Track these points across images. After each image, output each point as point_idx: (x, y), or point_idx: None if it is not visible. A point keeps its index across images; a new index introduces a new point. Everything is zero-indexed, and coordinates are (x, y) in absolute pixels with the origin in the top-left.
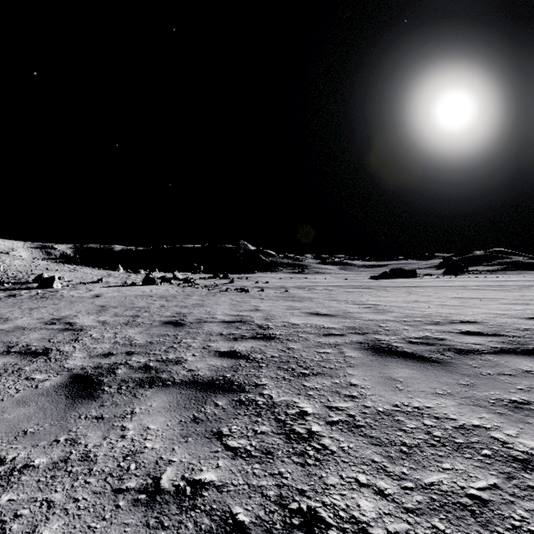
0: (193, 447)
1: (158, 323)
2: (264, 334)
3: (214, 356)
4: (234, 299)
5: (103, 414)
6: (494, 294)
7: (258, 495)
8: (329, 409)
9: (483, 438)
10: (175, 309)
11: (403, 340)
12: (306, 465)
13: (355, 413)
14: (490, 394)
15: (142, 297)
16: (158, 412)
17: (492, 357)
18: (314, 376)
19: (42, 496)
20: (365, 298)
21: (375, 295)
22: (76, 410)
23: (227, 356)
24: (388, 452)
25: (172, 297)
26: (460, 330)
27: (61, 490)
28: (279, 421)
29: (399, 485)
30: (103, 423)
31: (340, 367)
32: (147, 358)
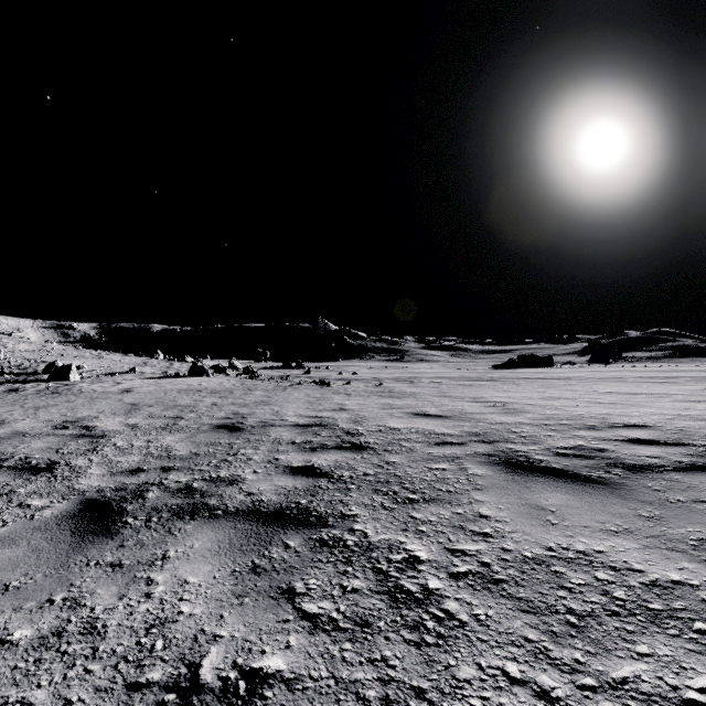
0: (252, 613)
1: (208, 427)
2: (353, 442)
3: (284, 474)
4: (310, 395)
5: (121, 559)
6: (663, 388)
7: (351, 697)
8: (451, 553)
9: (691, 602)
10: (231, 408)
11: (548, 452)
12: (424, 646)
13: (491, 560)
14: (687, 531)
15: (187, 392)
16: (202, 557)
17: (680, 476)
18: (427, 503)
19: (16, 695)
20: (487, 393)
21: (501, 390)
22: (84, 552)
23: (301, 474)
24: (548, 625)
25: (227, 392)
26: (627, 438)
27: (47, 684)
28: (379, 573)
29: (572, 682)
30: (121, 573)
31: (462, 490)
32: (190, 476)
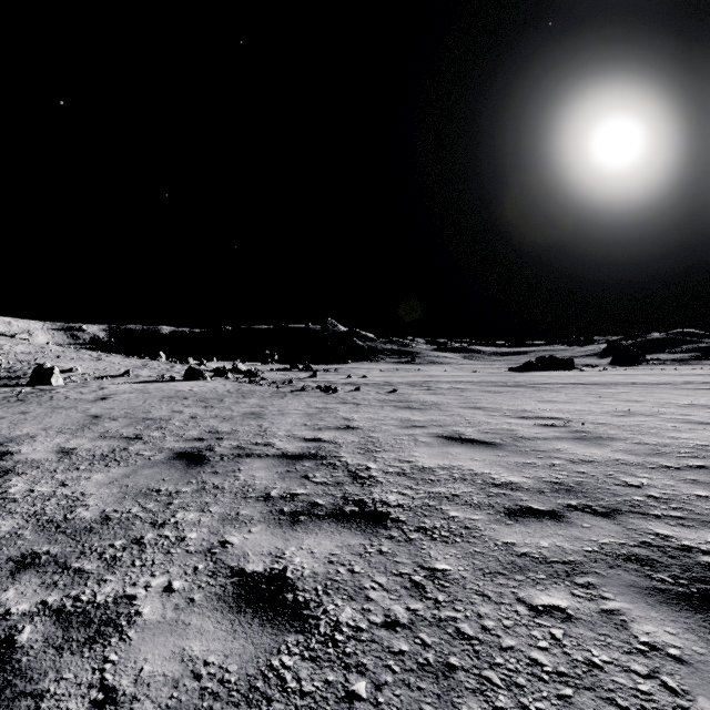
0: None
1: (164, 455)
2: (362, 501)
3: (219, 602)
4: (311, 405)
5: None
6: None
7: None
8: None
9: None
10: (211, 423)
11: None
12: None
13: None
14: None
15: (170, 400)
16: None
17: None
18: None
19: None
20: (528, 404)
21: (543, 399)
22: None
23: (253, 606)
24: None
25: (216, 400)
26: None
27: None
28: None
29: None
30: None
31: None
32: (42, 593)
